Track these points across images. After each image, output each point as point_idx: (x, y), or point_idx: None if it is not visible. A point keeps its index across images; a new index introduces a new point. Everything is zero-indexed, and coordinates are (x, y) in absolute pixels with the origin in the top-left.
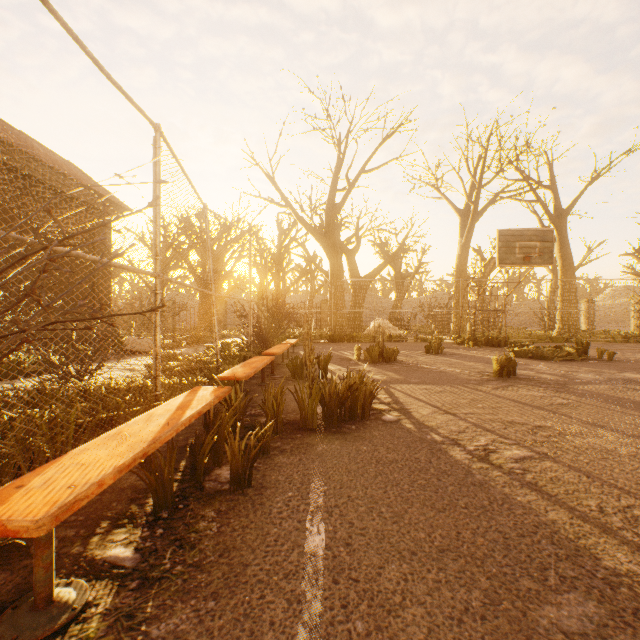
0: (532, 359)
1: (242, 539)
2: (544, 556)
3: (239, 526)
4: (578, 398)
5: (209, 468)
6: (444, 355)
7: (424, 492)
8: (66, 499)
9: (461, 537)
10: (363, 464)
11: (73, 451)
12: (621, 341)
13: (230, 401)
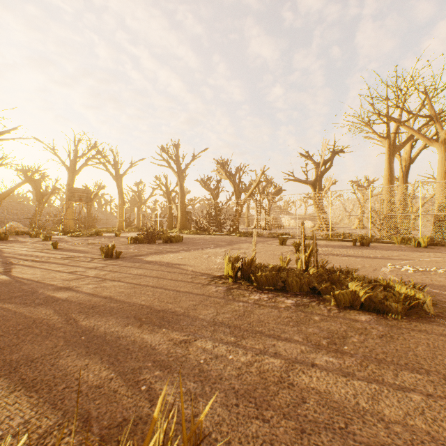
0: (75, 237)
1: None
2: None
3: None
4: None
5: None
6: (39, 238)
7: None
8: None
9: None
10: None
11: None
12: (136, 231)
13: None
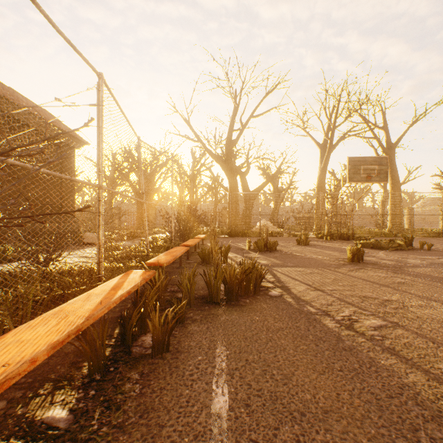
0: (373, 249)
1: (159, 400)
2: (413, 417)
3: (157, 388)
4: (412, 278)
5: (137, 335)
6: (310, 246)
7: (306, 356)
8: None
9: (341, 398)
10: (256, 332)
11: (18, 328)
12: (434, 236)
13: (154, 281)
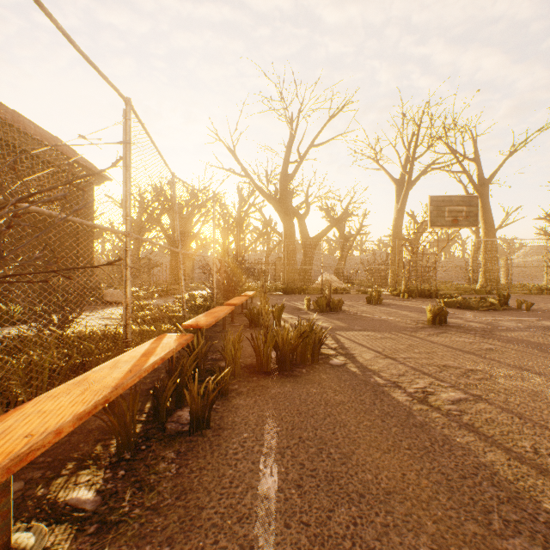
0: (460, 309)
1: (199, 481)
2: (486, 499)
3: (197, 467)
4: (503, 344)
5: (172, 410)
6: (383, 305)
7: (370, 433)
8: (20, 450)
9: (406, 479)
10: (313, 406)
11: (38, 398)
12: (536, 293)
13: (192, 347)
